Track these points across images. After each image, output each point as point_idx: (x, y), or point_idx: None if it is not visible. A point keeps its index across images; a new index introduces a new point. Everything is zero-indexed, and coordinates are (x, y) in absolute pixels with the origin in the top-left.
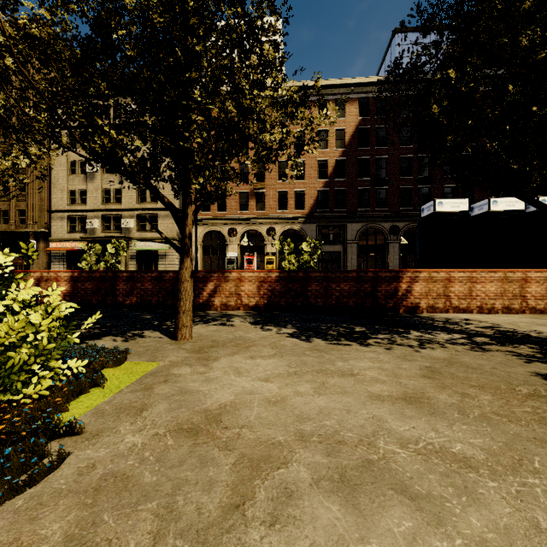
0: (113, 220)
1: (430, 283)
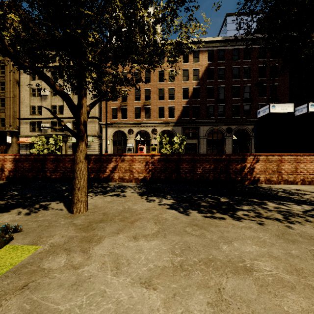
0: (58, 124)
1: (267, 163)
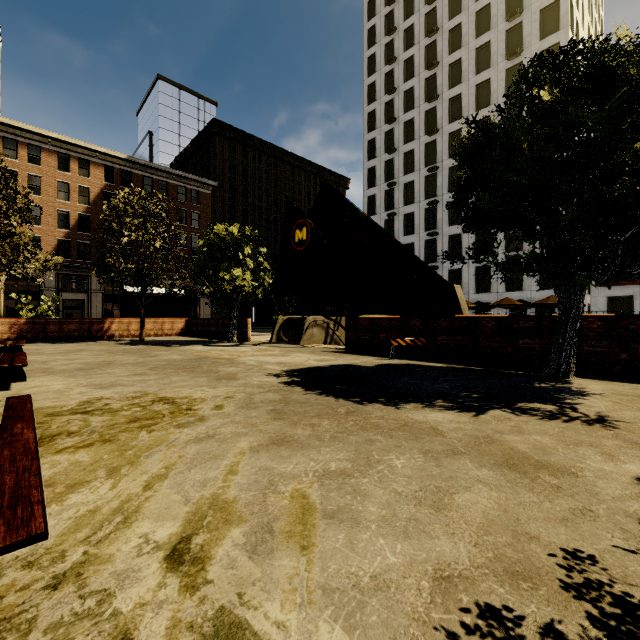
0: None
1: (121, 324)
